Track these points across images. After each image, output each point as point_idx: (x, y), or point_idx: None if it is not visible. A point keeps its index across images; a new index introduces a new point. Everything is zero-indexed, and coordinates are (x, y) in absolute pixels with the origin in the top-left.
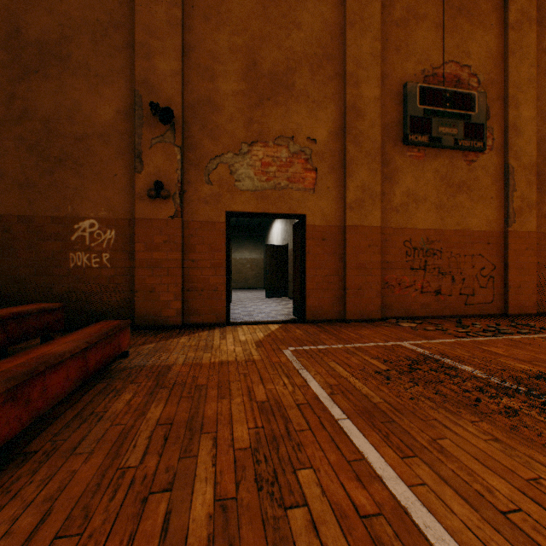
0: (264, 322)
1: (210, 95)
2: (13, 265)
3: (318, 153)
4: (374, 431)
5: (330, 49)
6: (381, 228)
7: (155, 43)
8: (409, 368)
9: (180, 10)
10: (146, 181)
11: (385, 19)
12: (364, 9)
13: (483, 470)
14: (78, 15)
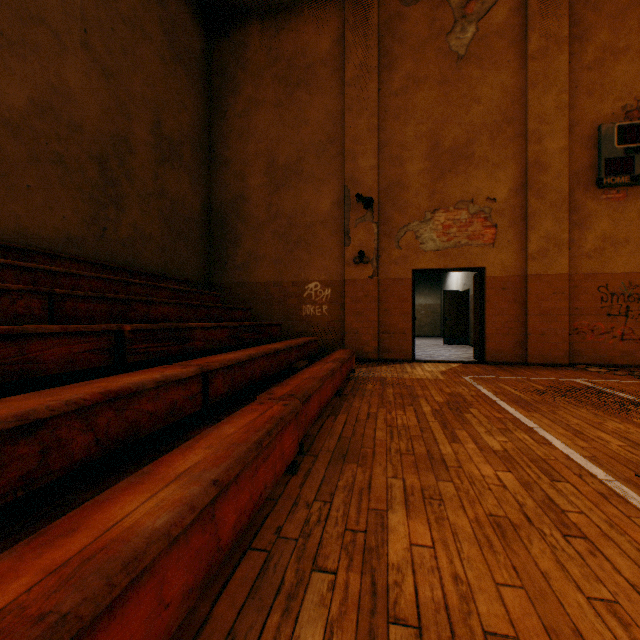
0: (444, 361)
1: (399, 177)
2: (270, 314)
3: (497, 210)
4: (516, 405)
5: (510, 113)
6: (569, 275)
7: (358, 148)
8: (566, 390)
9: (376, 118)
10: (352, 251)
11: (573, 67)
12: (548, 66)
13: (571, 418)
14: (307, 141)
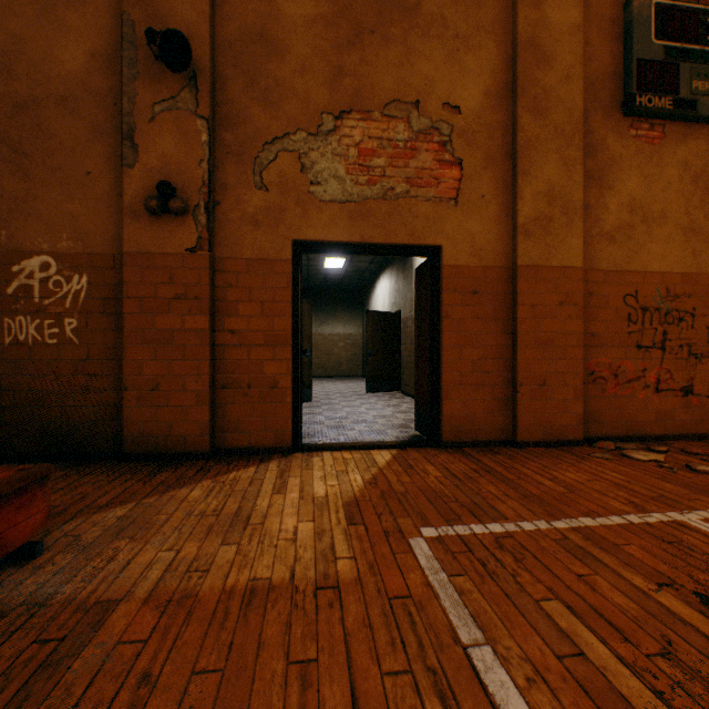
0: (363, 446)
1: (263, 24)
2: None
3: (464, 131)
4: None
5: None
6: (582, 271)
7: None
8: None
9: None
10: (143, 182)
11: None
12: None
13: None
14: None
